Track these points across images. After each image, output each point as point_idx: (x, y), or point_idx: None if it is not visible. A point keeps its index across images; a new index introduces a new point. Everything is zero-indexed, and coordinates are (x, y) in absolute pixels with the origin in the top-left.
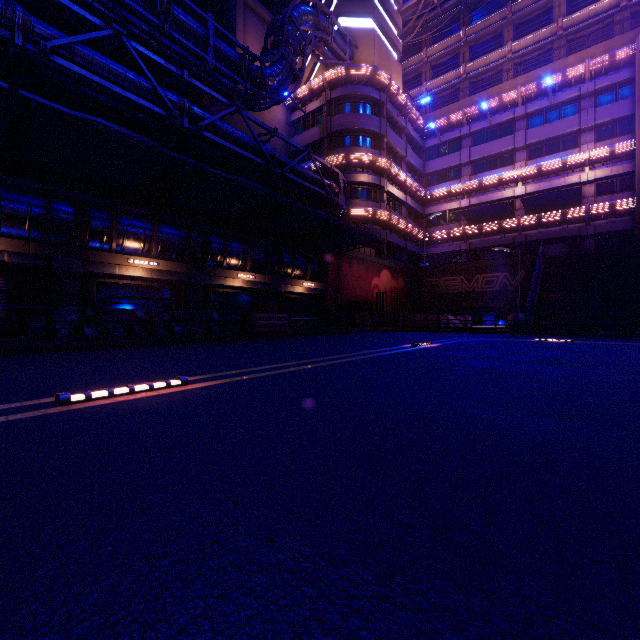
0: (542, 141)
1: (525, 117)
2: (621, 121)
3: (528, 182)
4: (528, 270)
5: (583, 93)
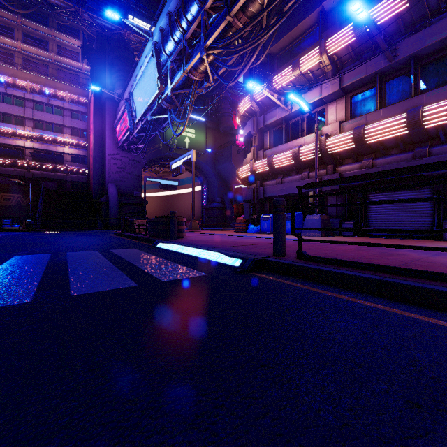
0: (43, 121)
1: (32, 101)
2: (82, 130)
3: (34, 141)
4: (35, 195)
5: (65, 107)
